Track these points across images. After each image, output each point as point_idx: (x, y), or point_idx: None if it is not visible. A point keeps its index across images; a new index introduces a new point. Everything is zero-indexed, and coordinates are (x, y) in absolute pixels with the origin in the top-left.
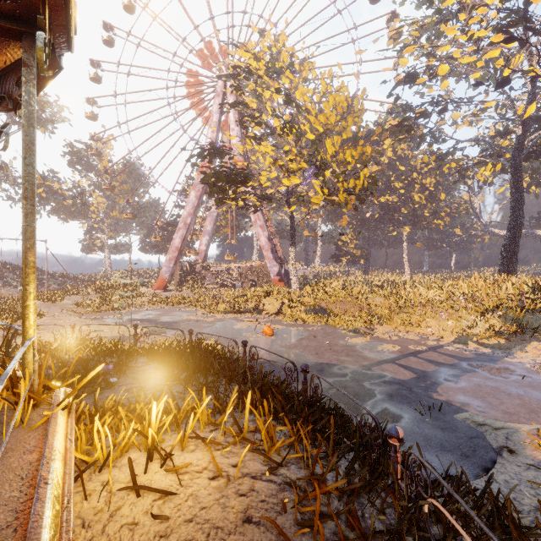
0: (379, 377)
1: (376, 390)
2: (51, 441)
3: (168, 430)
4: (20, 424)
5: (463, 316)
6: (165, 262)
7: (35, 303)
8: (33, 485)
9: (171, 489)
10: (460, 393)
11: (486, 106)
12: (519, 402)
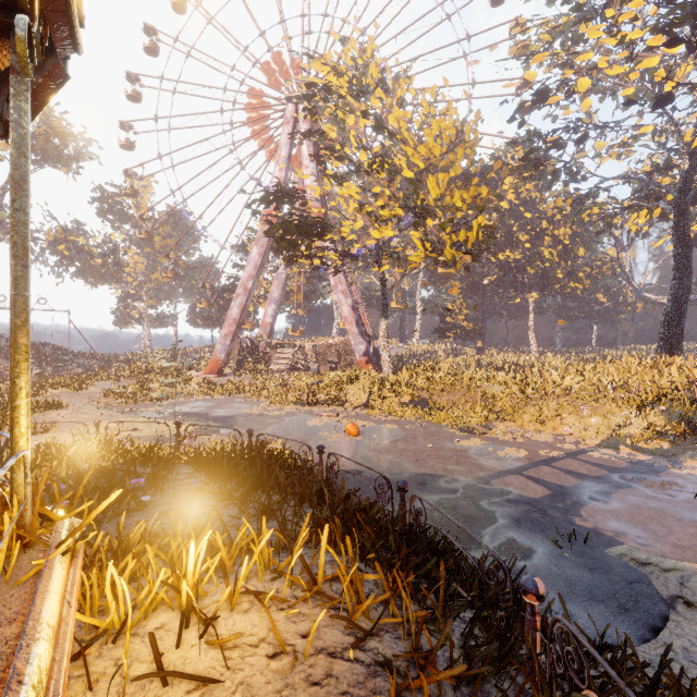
0: (500, 494)
1: (497, 512)
2: (38, 608)
3: (213, 578)
4: (2, 576)
5: (612, 411)
6: (219, 338)
7: (28, 402)
8: (4, 681)
9: (212, 673)
10: (612, 518)
11: (641, 131)
12: (694, 532)
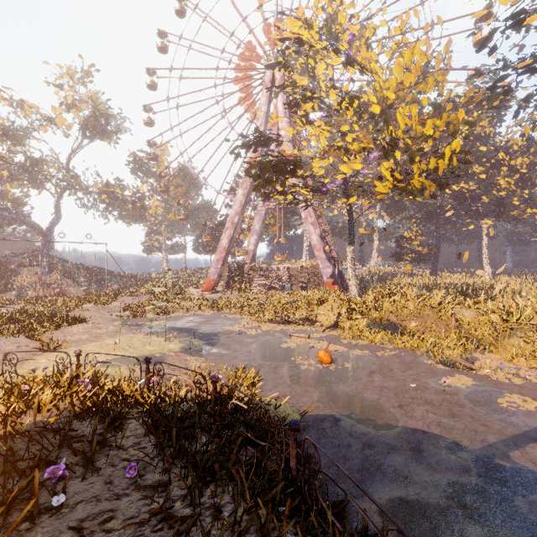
0: (536, 484)
1: None
2: None
3: None
4: None
5: None
6: (213, 263)
7: None
8: None
9: None
10: None
11: None
12: None
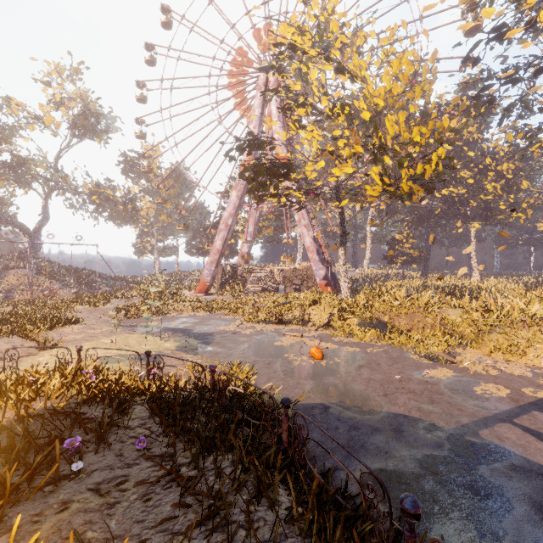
0: (499, 455)
1: (506, 488)
2: None
3: None
4: None
5: None
6: (206, 265)
7: None
8: None
9: None
10: None
11: None
12: None
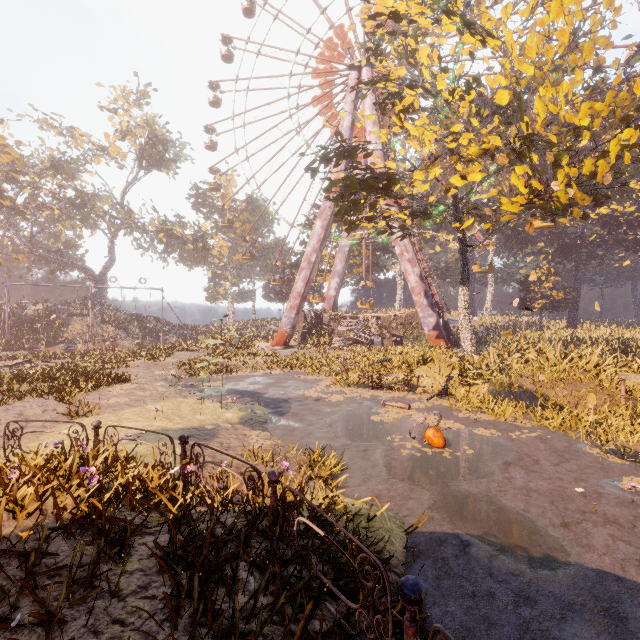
0: None
1: None
2: None
3: None
4: None
5: None
6: (285, 311)
7: None
8: None
9: None
10: None
11: None
12: None
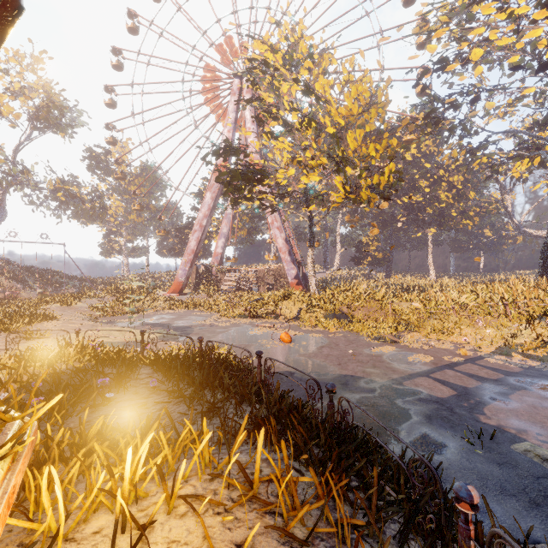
0: (412, 393)
1: (411, 409)
2: None
3: (155, 478)
4: None
5: (504, 324)
6: (180, 265)
7: None
8: None
9: None
10: (512, 416)
11: (525, 93)
12: None
